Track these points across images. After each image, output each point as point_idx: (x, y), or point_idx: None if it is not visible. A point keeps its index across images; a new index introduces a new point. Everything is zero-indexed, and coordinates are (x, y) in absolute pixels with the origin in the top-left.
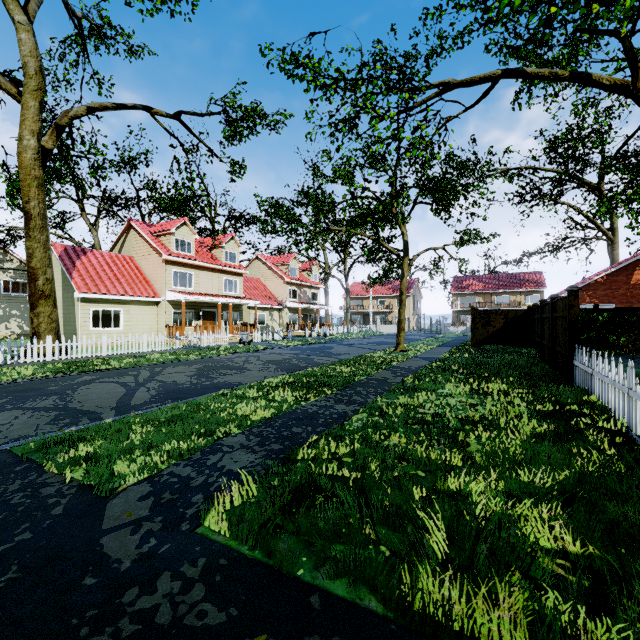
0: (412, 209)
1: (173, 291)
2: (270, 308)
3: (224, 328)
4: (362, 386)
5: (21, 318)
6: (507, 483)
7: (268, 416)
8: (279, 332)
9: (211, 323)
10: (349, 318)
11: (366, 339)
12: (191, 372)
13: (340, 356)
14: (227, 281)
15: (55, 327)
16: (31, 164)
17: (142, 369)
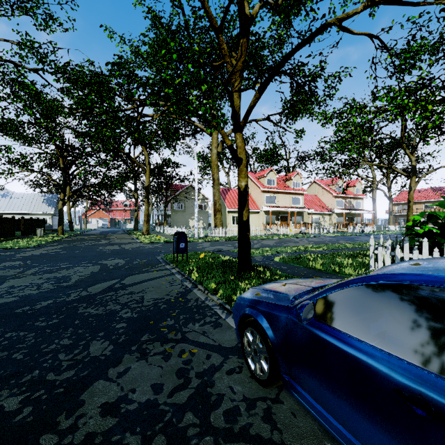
0: (418, 143)
1: (265, 206)
2: (322, 213)
3: (292, 225)
4: (348, 249)
5: (203, 220)
6: (355, 261)
7: (297, 251)
8: (327, 228)
9: (285, 222)
10: (391, 220)
11: (398, 235)
12: (273, 242)
13: (358, 241)
14: (294, 198)
15: (221, 223)
16: (215, 160)
17: (254, 240)
